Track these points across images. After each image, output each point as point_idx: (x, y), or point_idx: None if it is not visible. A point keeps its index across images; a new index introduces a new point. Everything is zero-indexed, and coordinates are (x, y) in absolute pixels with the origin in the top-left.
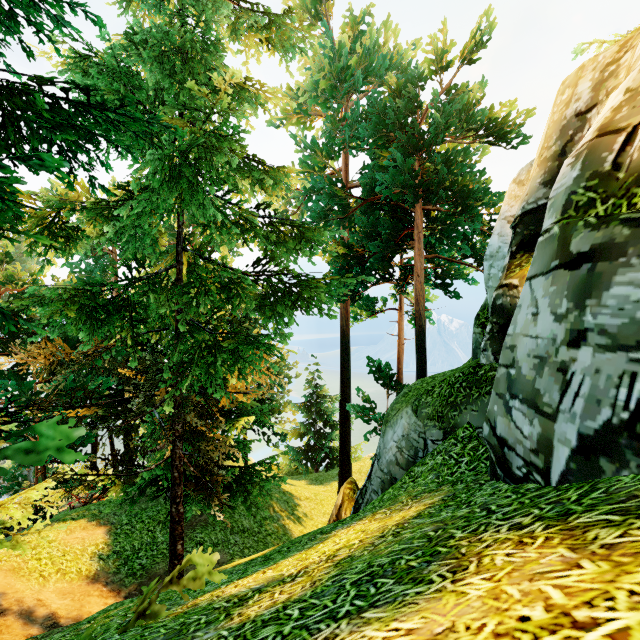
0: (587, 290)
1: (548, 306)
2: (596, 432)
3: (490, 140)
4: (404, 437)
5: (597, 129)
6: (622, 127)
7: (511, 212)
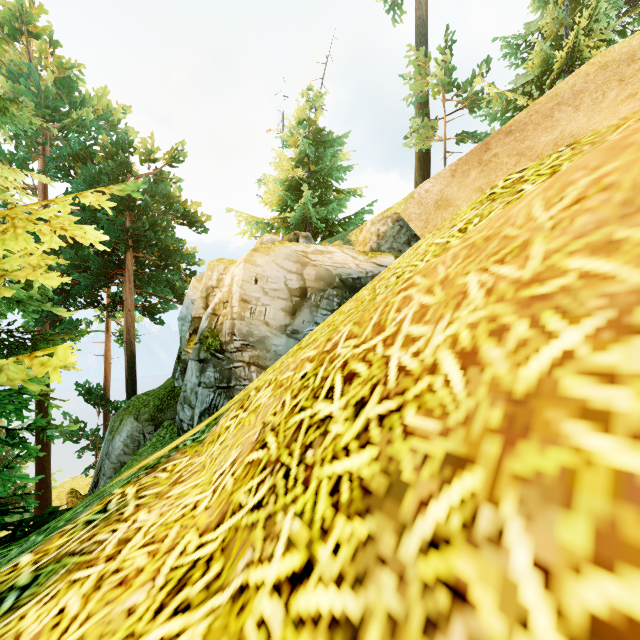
0: (202, 371)
1: (195, 373)
2: (202, 410)
3: (185, 224)
4: (130, 436)
5: (212, 309)
6: (217, 314)
7: (194, 297)
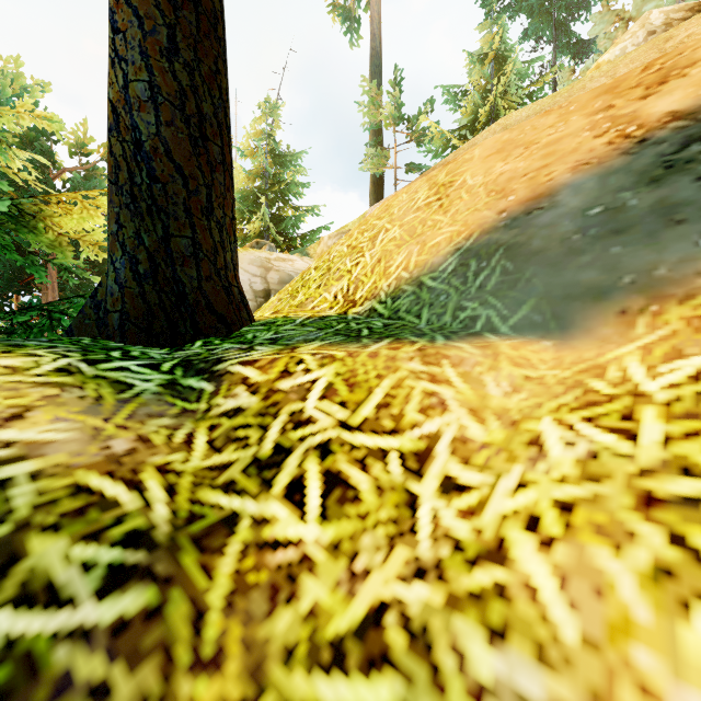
0: None
1: None
2: None
3: None
4: None
5: None
6: None
7: None
